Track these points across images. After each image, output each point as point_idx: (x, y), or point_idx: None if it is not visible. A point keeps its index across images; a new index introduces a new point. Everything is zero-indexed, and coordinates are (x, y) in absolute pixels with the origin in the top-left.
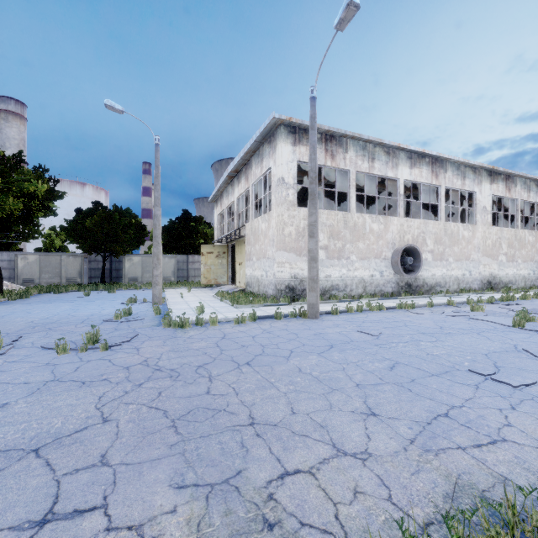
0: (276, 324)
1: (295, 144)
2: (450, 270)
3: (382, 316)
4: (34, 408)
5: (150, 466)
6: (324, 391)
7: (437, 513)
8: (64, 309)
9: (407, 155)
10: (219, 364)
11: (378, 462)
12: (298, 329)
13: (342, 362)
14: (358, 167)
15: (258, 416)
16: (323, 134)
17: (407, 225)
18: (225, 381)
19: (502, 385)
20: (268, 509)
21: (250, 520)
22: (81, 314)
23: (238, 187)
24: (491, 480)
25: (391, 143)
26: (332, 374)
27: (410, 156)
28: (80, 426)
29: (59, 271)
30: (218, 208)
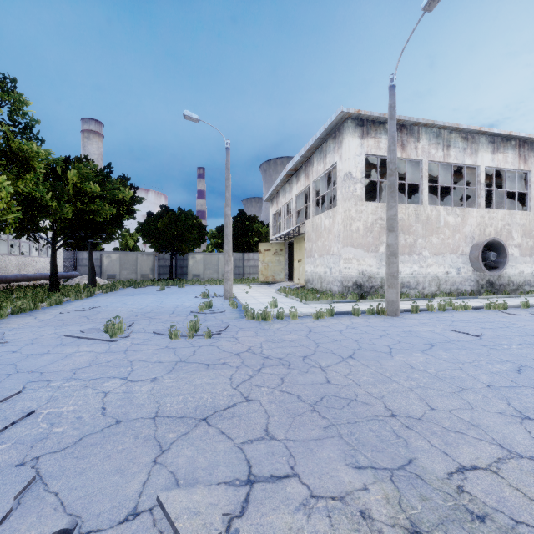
0: (355, 320)
1: (363, 137)
2: None
3: (472, 316)
4: (180, 384)
5: (317, 445)
6: (453, 389)
7: None
8: (151, 301)
9: (488, 140)
10: (323, 356)
11: None
12: (384, 326)
13: (455, 362)
14: (431, 156)
15: (395, 408)
16: None
17: (488, 217)
18: (339, 372)
19: None
20: (466, 501)
21: (453, 509)
22: (168, 306)
23: (297, 185)
24: None
25: (470, 127)
26: (451, 373)
27: (492, 140)
28: (229, 402)
29: (135, 268)
30: (273, 207)
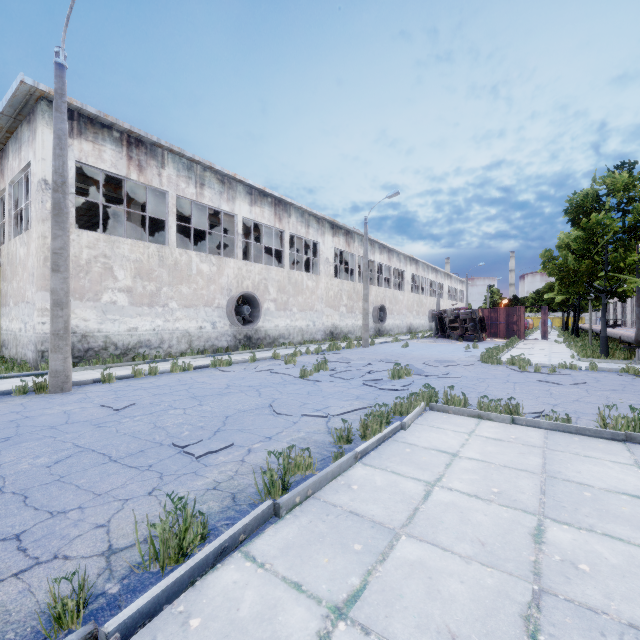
0: None
1: (72, 135)
2: (295, 320)
3: (177, 378)
4: None
5: None
6: None
7: None
8: None
9: (246, 190)
10: None
11: None
12: None
13: None
14: (181, 191)
15: None
16: (124, 134)
17: (246, 270)
18: None
19: (186, 458)
20: None
21: None
22: None
23: None
24: None
25: (224, 170)
26: None
27: (250, 192)
28: None
29: None
30: None
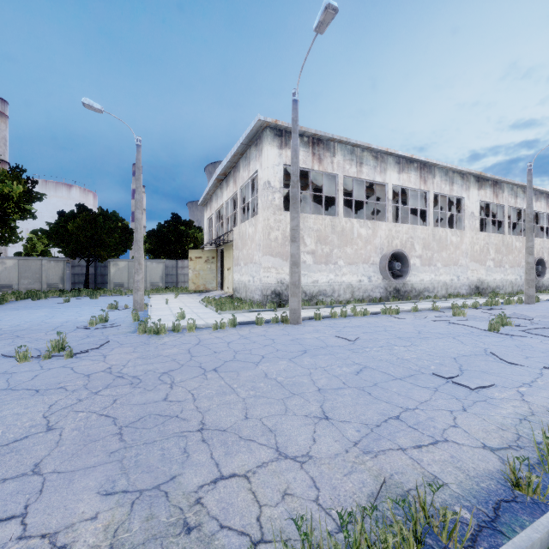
0: (255, 329)
1: (281, 147)
2: (439, 275)
3: (365, 321)
4: None
5: (83, 474)
6: (284, 396)
7: (358, 512)
8: (38, 316)
9: (395, 160)
10: (185, 370)
11: (316, 465)
12: (277, 335)
13: (311, 367)
14: (346, 172)
15: (209, 422)
16: (310, 138)
17: (395, 230)
18: (186, 387)
19: (460, 387)
20: (192, 513)
21: (170, 525)
22: (56, 321)
23: (226, 191)
24: (421, 479)
25: (379, 147)
26: (297, 379)
27: (398, 161)
28: (21, 435)
29: (39, 276)
30: (207, 212)
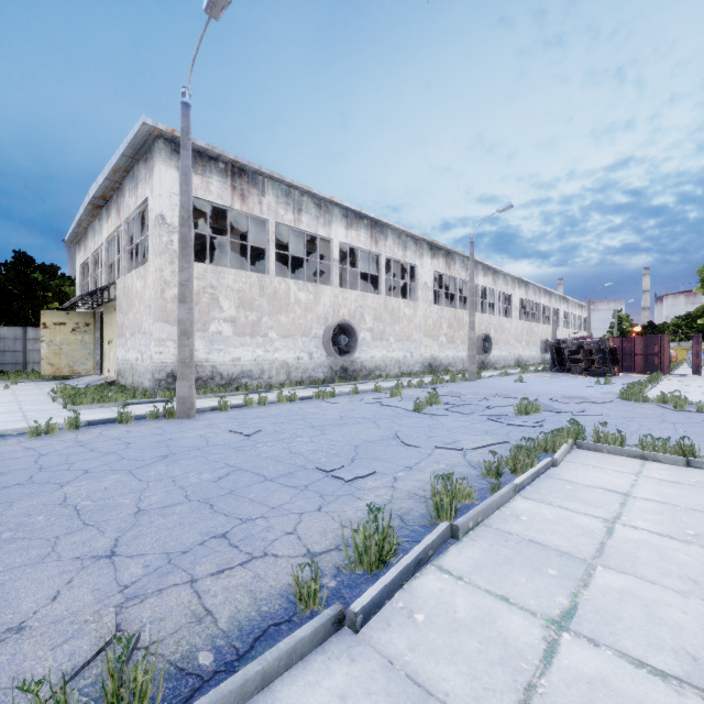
0: (112, 430)
1: None
2: (392, 351)
3: (287, 409)
4: None
5: None
6: (66, 531)
7: None
8: None
9: (342, 213)
10: None
11: (18, 641)
12: (141, 436)
13: (154, 479)
14: (280, 218)
15: None
16: (228, 165)
17: (342, 297)
18: None
19: (336, 481)
20: None
21: None
22: None
23: (107, 224)
24: (183, 622)
25: (322, 194)
26: (114, 500)
27: (346, 215)
28: None
29: None
30: (81, 254)
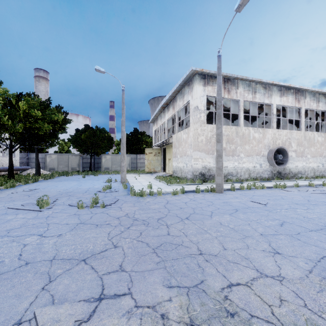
0: (197, 195)
1: (205, 85)
2: (308, 163)
3: (265, 192)
4: (75, 238)
5: (149, 274)
6: (241, 237)
7: None
8: (74, 185)
9: (278, 89)
10: (170, 218)
11: (291, 283)
12: (212, 199)
13: (247, 220)
14: (245, 98)
15: (203, 249)
16: (222, 78)
17: (278, 134)
18: (177, 228)
19: None
20: (227, 305)
21: (218, 310)
22: (84, 188)
23: (167, 113)
24: None
25: (267, 81)
26: (242, 227)
27: (280, 89)
28: (103, 249)
29: (67, 163)
30: (154, 126)
